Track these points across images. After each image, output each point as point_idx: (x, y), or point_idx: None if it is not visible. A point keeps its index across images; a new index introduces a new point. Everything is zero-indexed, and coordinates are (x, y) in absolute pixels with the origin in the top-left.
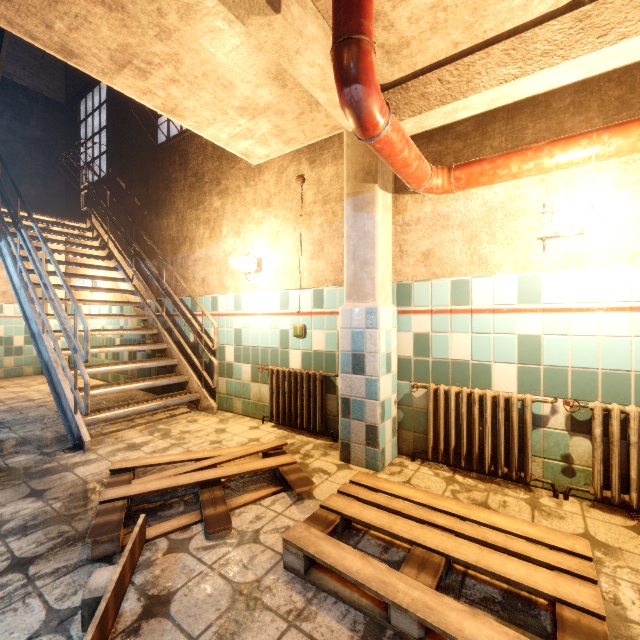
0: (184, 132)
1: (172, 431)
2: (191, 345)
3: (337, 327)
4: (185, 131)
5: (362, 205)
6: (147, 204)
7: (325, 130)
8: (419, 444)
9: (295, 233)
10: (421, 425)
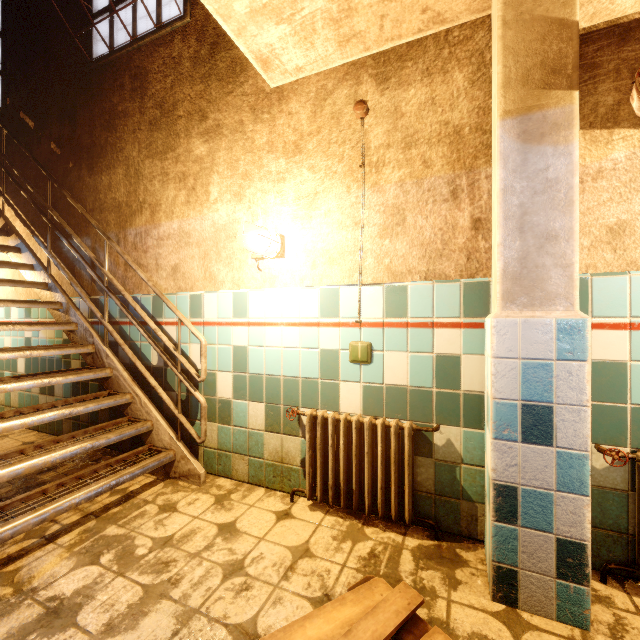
0: (140, 38)
1: (136, 543)
2: (153, 370)
3: (434, 348)
4: (142, 36)
5: (541, 130)
6: (73, 152)
7: (418, 22)
8: (604, 548)
9: (349, 195)
10: (609, 516)
